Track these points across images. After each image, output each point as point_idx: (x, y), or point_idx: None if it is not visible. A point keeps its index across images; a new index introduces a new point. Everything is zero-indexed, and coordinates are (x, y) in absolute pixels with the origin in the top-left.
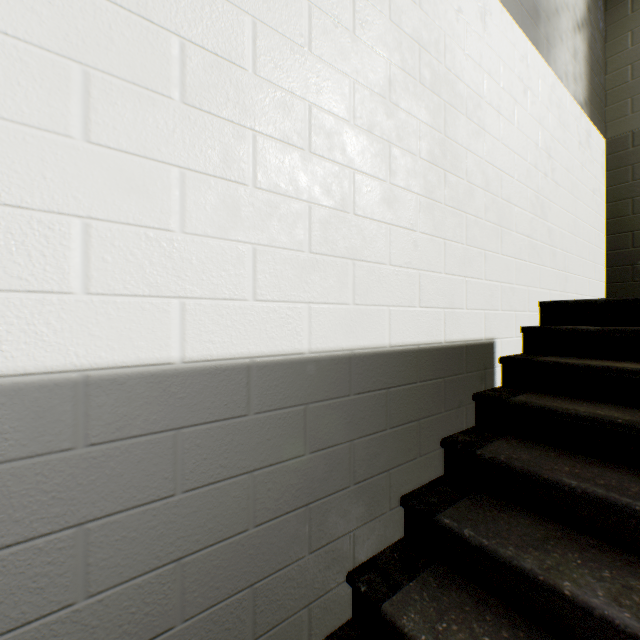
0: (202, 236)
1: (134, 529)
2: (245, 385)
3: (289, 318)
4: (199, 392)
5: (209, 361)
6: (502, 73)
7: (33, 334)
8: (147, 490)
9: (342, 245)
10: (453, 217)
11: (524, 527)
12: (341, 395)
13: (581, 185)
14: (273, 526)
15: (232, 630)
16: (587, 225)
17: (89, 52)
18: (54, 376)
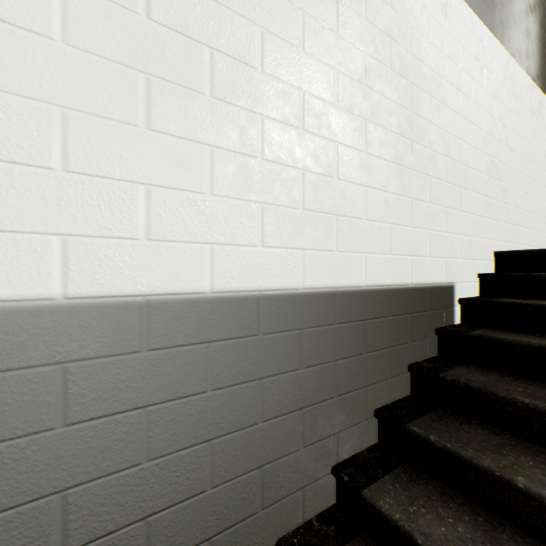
0: (225, 197)
1: (179, 414)
2: (255, 312)
3: (288, 261)
4: (223, 315)
5: (230, 292)
6: (461, 56)
7: (114, 268)
8: (188, 386)
9: (328, 203)
10: (418, 179)
11: (482, 436)
12: (327, 323)
13: (533, 149)
14: (276, 423)
15: (246, 499)
16: (539, 185)
17: (150, 64)
18: (128, 299)
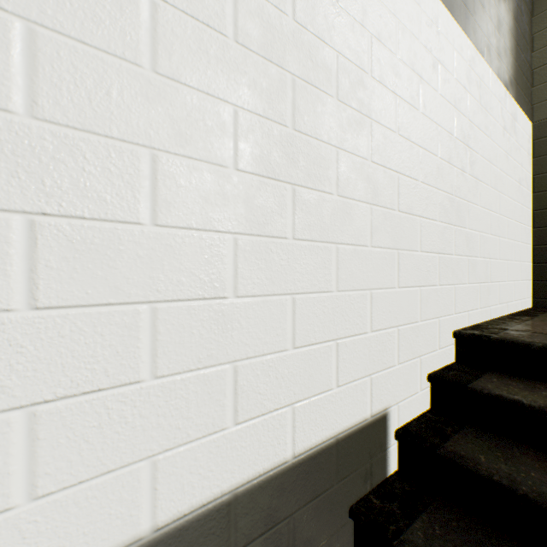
0: None
1: None
2: None
3: None
4: None
5: None
6: (400, 39)
7: None
8: None
9: None
10: (312, 254)
11: None
12: None
13: (506, 176)
14: None
15: None
16: (513, 221)
17: None
18: None
